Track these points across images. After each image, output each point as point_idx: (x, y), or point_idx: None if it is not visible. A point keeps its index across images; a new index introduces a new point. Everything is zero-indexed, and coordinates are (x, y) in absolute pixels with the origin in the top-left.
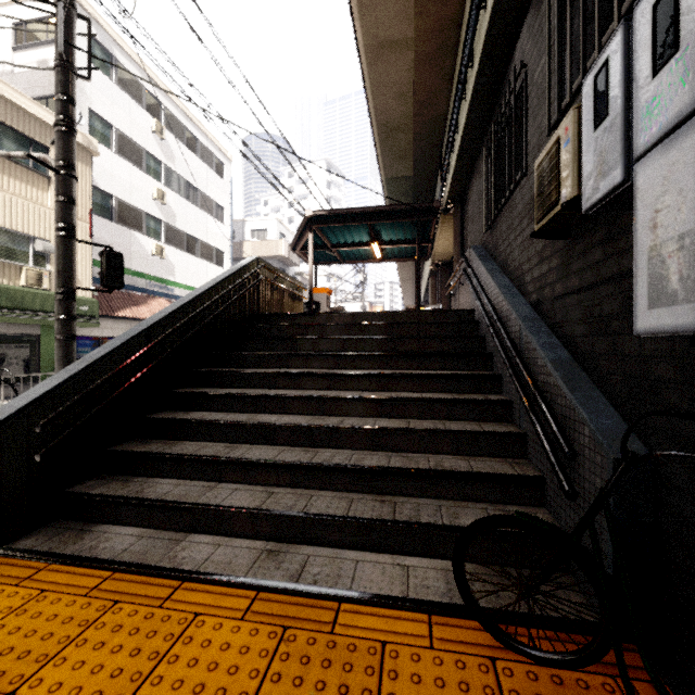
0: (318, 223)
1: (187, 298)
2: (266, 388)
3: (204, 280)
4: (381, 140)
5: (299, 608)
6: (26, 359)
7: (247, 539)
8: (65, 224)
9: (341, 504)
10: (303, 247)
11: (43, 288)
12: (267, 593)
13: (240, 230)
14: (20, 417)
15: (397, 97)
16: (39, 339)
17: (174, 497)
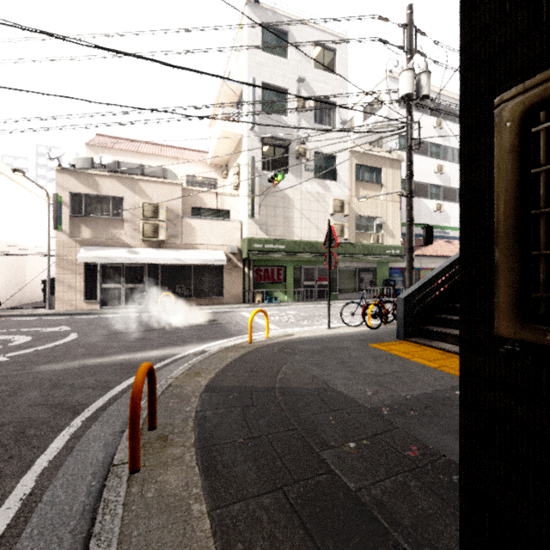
0: None
1: None
2: None
3: None
4: None
5: None
6: (371, 280)
7: None
8: (410, 218)
9: None
10: None
11: (379, 243)
12: None
13: None
14: (409, 296)
15: None
16: (376, 269)
17: None
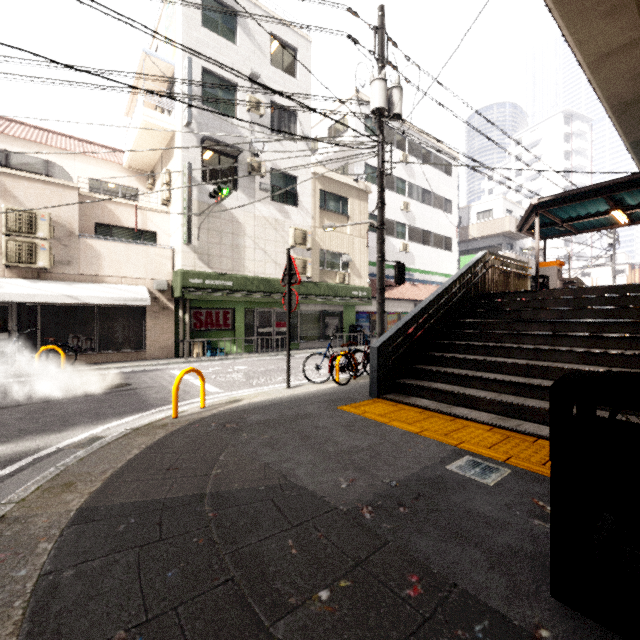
0: (544, 207)
1: (442, 287)
2: (495, 342)
3: (436, 264)
4: (617, 116)
5: (515, 435)
6: (336, 326)
7: (486, 413)
8: (381, 254)
9: (545, 405)
10: (529, 227)
11: (346, 283)
12: (499, 429)
13: (465, 215)
14: (383, 345)
15: (632, 79)
16: (342, 313)
17: (447, 389)
